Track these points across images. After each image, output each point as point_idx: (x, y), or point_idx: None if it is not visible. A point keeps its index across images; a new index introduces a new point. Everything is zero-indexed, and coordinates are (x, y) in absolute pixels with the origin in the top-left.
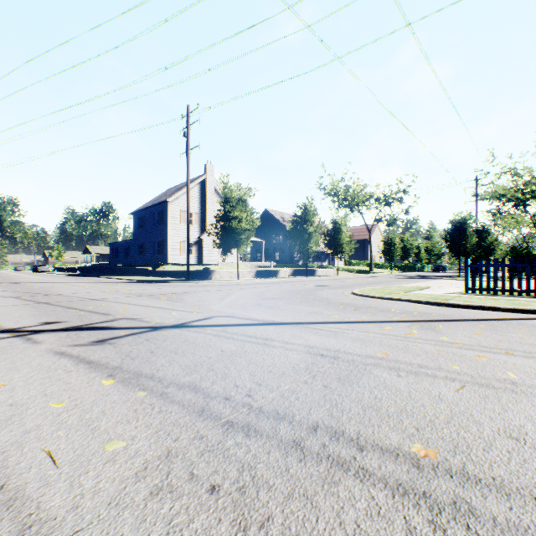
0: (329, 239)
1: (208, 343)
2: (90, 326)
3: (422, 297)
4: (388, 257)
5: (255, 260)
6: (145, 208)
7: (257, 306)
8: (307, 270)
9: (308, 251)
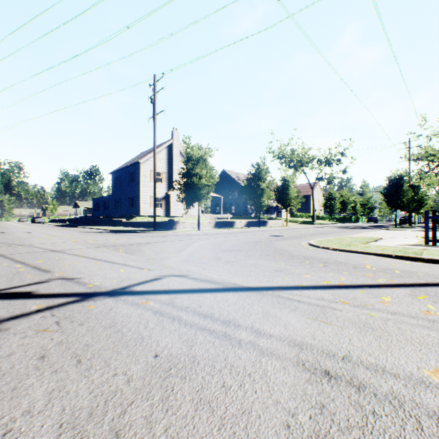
0: (279, 195)
1: (139, 333)
2: (9, 291)
3: (388, 250)
4: (329, 210)
5: (215, 212)
6: (121, 169)
7: (215, 261)
8: (260, 222)
9: (261, 205)
